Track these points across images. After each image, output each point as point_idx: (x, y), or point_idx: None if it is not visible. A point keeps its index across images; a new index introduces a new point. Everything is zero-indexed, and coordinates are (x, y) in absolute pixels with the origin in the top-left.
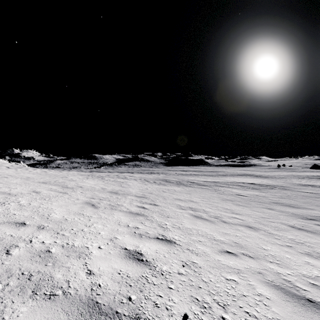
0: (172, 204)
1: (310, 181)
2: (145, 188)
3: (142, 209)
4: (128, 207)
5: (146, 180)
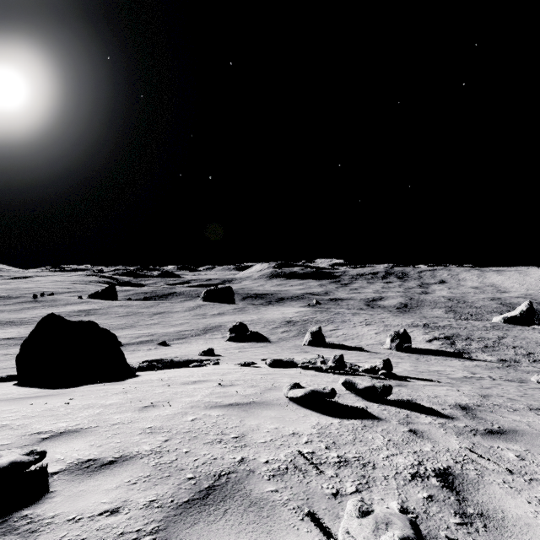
0: None
1: None
2: None
3: None
4: None
5: None
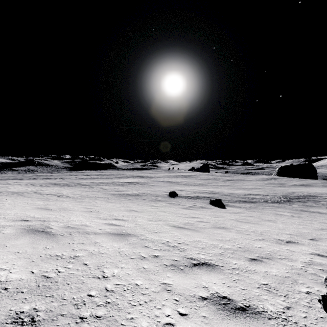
0: (37, 193)
1: (169, 179)
2: (25, 189)
3: (10, 194)
4: (1, 194)
5: (32, 184)
